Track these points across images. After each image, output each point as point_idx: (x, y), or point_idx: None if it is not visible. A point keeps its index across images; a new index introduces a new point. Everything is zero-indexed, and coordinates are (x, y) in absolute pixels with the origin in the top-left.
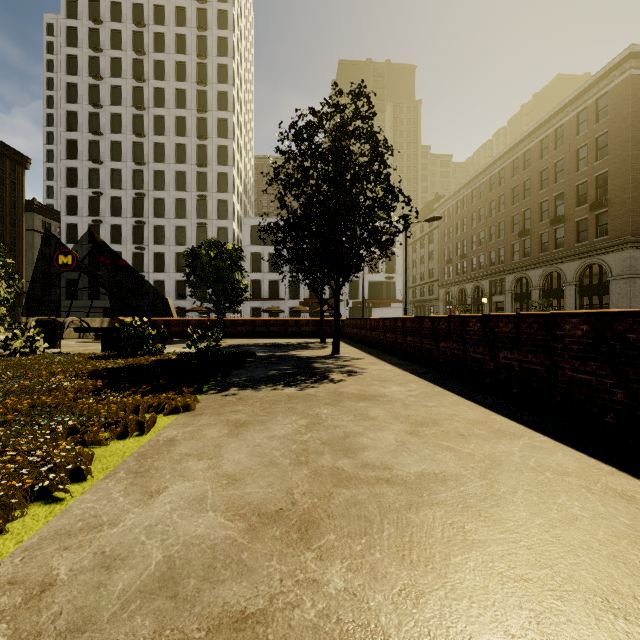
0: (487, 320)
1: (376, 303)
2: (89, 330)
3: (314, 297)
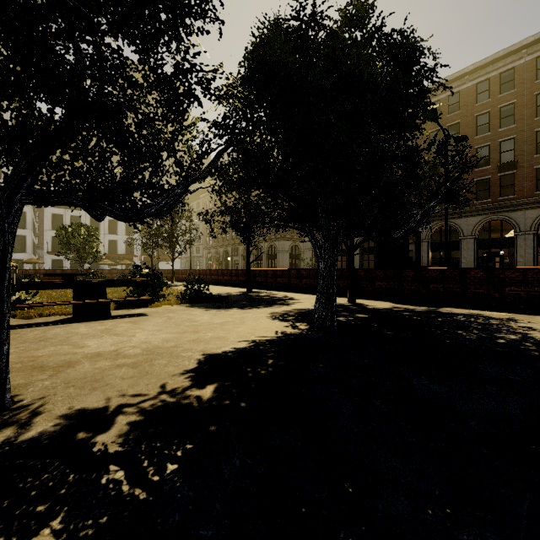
0: (222, 270)
1: (162, 258)
2: (53, 275)
3: (113, 253)
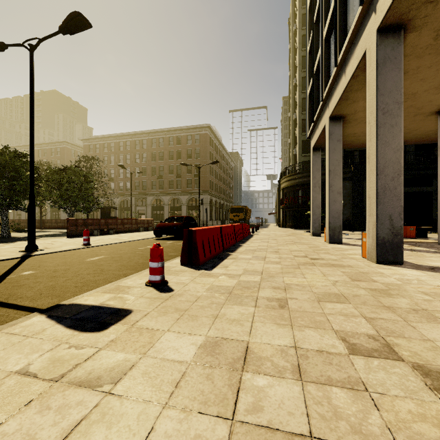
0: (19, 220)
1: None
2: None
3: None
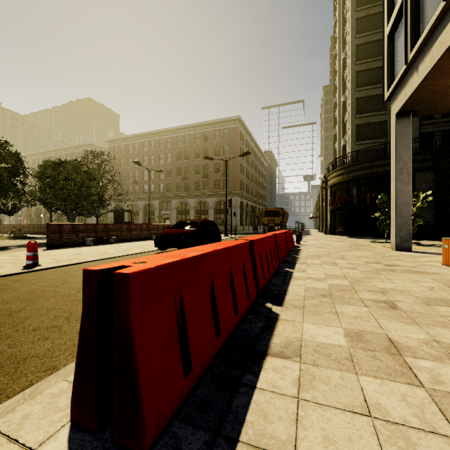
0: (34, 225)
1: None
2: None
3: None
